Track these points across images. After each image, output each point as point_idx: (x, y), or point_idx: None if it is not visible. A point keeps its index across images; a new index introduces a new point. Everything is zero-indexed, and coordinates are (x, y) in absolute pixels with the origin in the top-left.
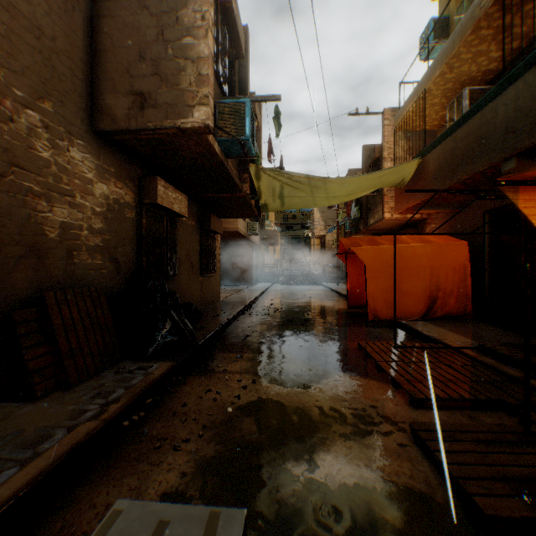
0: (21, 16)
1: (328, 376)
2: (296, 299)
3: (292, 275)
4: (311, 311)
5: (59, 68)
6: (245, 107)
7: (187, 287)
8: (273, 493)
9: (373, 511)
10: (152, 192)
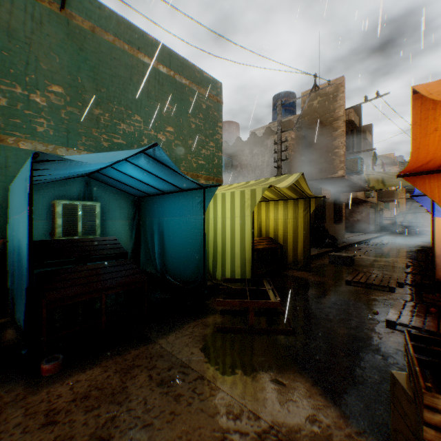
0: (296, 163)
1: (390, 258)
2: (402, 241)
3: (411, 226)
4: (407, 246)
5: (300, 169)
6: (357, 159)
7: (328, 229)
8: (360, 263)
9: (382, 265)
10: (319, 193)
